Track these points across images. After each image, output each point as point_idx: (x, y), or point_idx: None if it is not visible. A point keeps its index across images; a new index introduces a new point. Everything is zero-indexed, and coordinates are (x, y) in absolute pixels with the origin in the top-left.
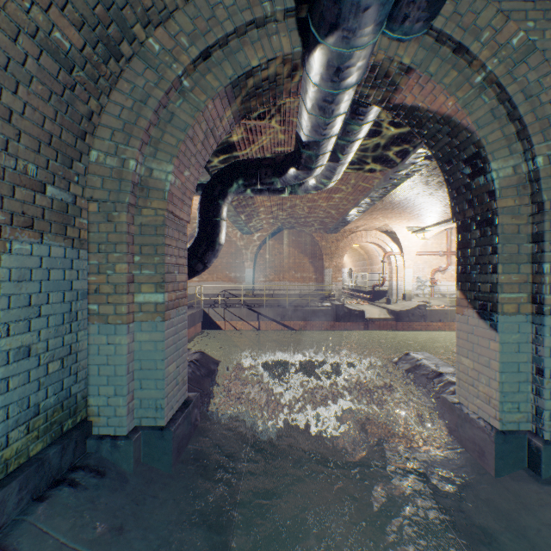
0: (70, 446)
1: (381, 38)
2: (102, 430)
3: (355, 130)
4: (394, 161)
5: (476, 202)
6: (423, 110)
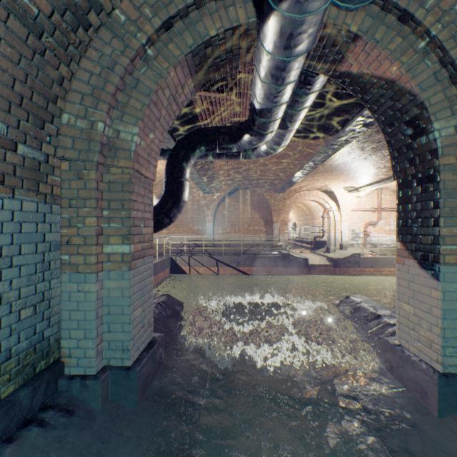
0: (41, 387)
1: (330, 8)
2: (72, 370)
3: (303, 99)
4: (335, 129)
5: (417, 161)
6: (367, 76)
